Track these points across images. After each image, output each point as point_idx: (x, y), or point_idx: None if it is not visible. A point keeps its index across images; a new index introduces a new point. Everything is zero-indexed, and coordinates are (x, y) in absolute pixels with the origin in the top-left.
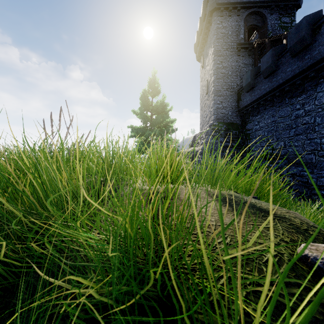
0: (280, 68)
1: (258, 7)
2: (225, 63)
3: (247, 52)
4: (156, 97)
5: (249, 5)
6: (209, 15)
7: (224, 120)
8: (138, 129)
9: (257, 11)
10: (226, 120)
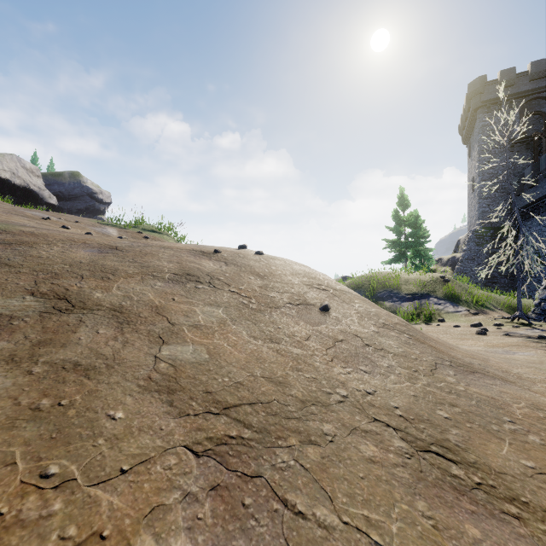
0: (540, 183)
1: (540, 92)
2: (492, 162)
3: (524, 146)
4: (410, 211)
5: (525, 94)
6: (473, 112)
7: (492, 225)
8: (396, 243)
9: (539, 96)
10: (495, 224)
